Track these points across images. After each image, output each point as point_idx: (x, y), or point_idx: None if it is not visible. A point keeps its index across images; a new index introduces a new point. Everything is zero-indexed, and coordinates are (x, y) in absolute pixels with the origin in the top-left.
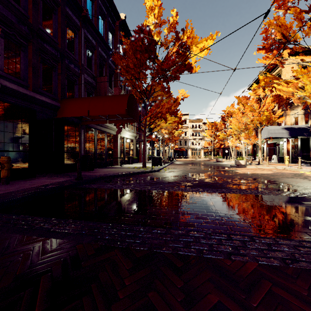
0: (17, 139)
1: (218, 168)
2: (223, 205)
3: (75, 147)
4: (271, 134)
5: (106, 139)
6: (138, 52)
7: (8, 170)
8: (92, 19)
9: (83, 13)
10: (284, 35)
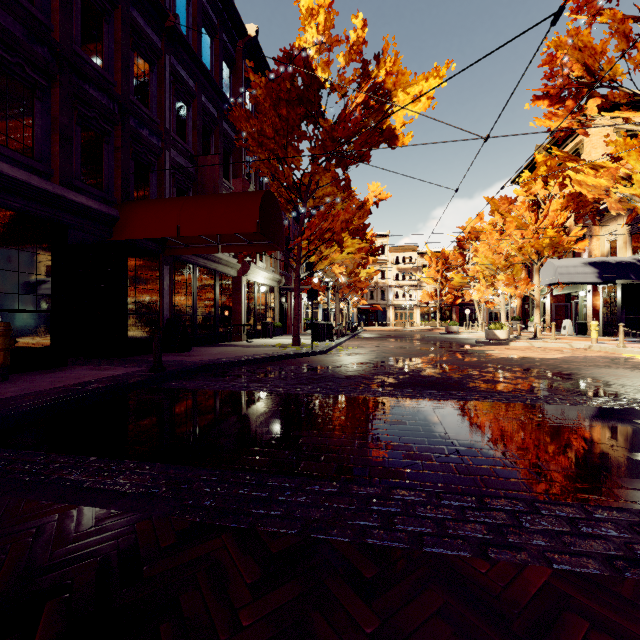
0: (26, 286)
1: (450, 346)
2: (465, 428)
3: (150, 304)
4: (562, 276)
5: (216, 285)
6: (283, 104)
7: (6, 352)
8: (188, 36)
9: (169, 22)
10: (588, 68)
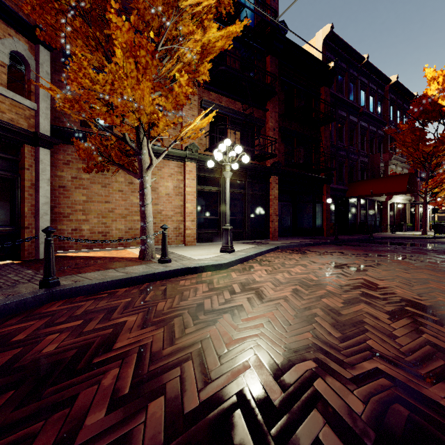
0: (330, 213)
1: None
2: None
3: (354, 216)
4: None
5: (375, 207)
6: (417, 131)
7: (333, 230)
8: (364, 106)
9: (360, 110)
10: None
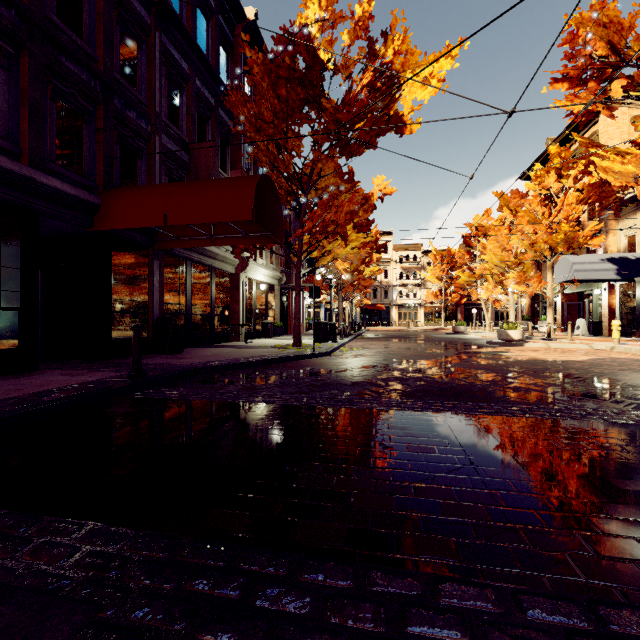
0: None
1: (462, 347)
2: (515, 459)
3: (138, 301)
4: (578, 273)
5: (213, 283)
6: (282, 83)
7: None
8: (181, 15)
9: None
10: (613, 46)
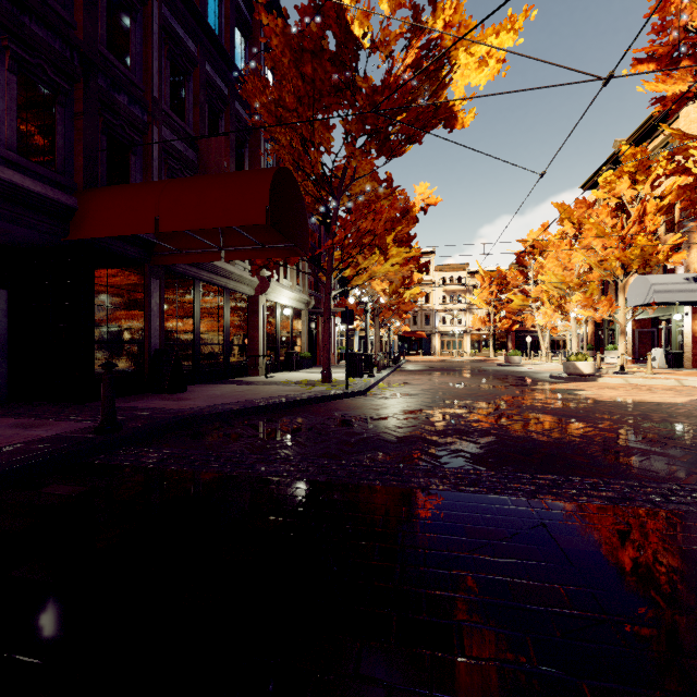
0: None
1: (523, 383)
2: None
3: (131, 329)
4: (658, 295)
5: (227, 307)
6: (307, 58)
7: None
8: None
9: None
10: None
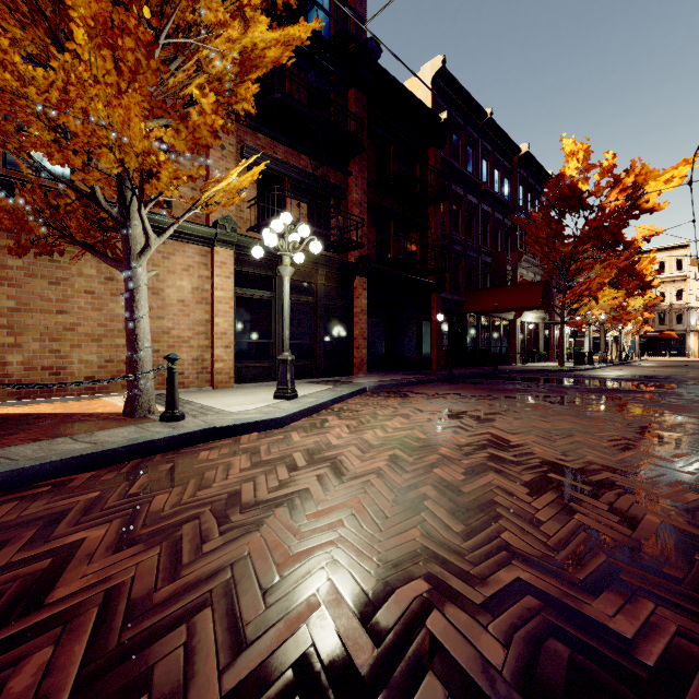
0: (442, 336)
1: None
2: (630, 385)
3: (473, 341)
4: None
5: (501, 327)
6: (553, 223)
7: (446, 360)
8: (487, 183)
9: (481, 188)
10: None
